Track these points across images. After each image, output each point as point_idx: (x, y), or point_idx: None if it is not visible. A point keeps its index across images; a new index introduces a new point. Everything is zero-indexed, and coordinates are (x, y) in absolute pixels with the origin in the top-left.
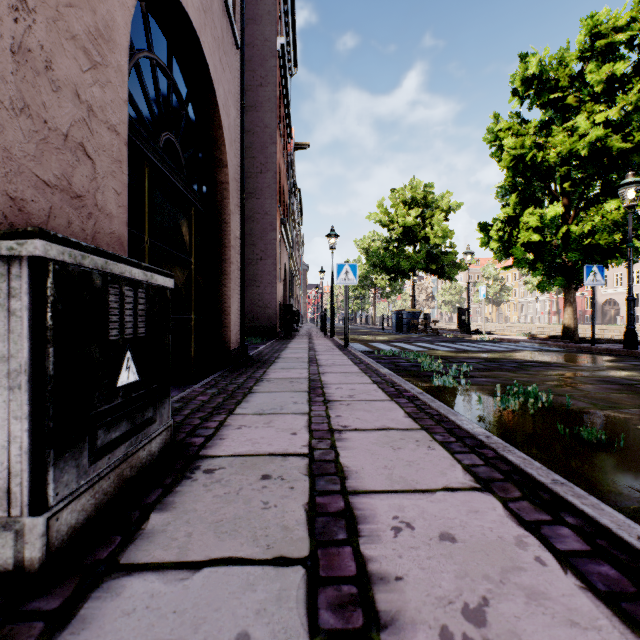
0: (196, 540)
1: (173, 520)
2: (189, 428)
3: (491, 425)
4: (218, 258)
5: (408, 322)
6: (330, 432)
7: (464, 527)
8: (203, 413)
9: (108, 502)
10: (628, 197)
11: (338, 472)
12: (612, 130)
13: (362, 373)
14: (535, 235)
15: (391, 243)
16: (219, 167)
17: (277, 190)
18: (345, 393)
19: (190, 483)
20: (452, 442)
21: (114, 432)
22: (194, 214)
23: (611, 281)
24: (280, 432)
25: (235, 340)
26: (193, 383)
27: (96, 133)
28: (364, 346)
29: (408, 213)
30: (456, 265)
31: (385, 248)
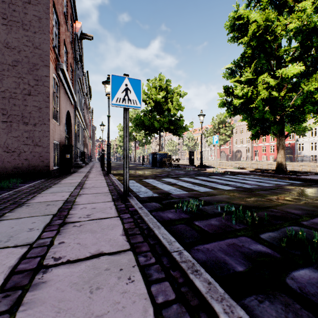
0: None
1: None
2: None
3: None
4: None
5: (160, 160)
6: None
7: None
8: None
9: None
10: None
11: None
12: None
13: None
14: (274, 92)
15: (147, 112)
16: None
17: (50, 27)
18: None
19: None
20: None
21: None
22: None
23: (239, 142)
24: None
25: None
26: None
27: None
28: (142, 186)
29: (159, 93)
30: (183, 127)
31: (144, 114)
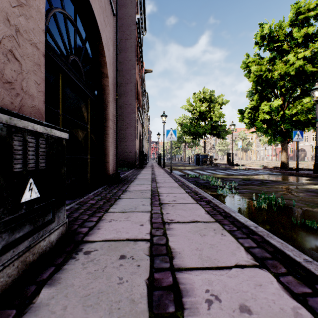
0: (68, 313)
1: (56, 294)
2: (80, 221)
3: (253, 217)
4: (103, 126)
5: (202, 160)
6: (163, 224)
7: (255, 299)
8: (90, 211)
9: (12, 281)
10: (315, 96)
11: (168, 253)
12: (307, 61)
13: (180, 187)
14: (267, 115)
15: (193, 120)
16: (104, 77)
17: (135, 92)
18: (171, 199)
19: (74, 262)
20: (235, 230)
21: (18, 233)
22: (89, 101)
23: None
24: (133, 224)
25: (112, 169)
26: (88, 193)
27: (22, 45)
28: (180, 172)
29: (202, 105)
30: (226, 131)
31: (190, 123)
